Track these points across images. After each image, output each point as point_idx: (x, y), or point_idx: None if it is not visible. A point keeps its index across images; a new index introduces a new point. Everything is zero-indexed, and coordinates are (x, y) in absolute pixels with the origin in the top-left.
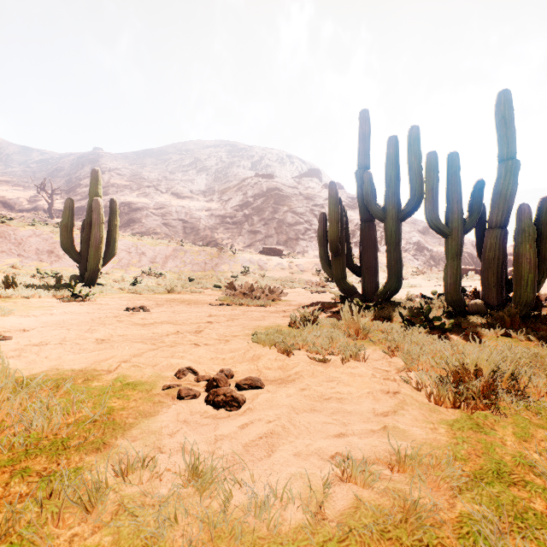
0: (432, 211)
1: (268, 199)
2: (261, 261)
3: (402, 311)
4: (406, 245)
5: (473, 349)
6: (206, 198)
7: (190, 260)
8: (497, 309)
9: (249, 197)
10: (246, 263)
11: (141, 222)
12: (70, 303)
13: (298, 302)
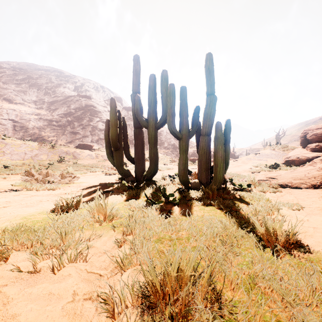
0: (171, 122)
1: (86, 112)
2: (76, 153)
3: (154, 189)
4: (168, 146)
5: (187, 226)
6: (36, 106)
7: (9, 151)
8: (206, 185)
9: (71, 109)
10: (63, 154)
11: None
12: None
13: (89, 184)
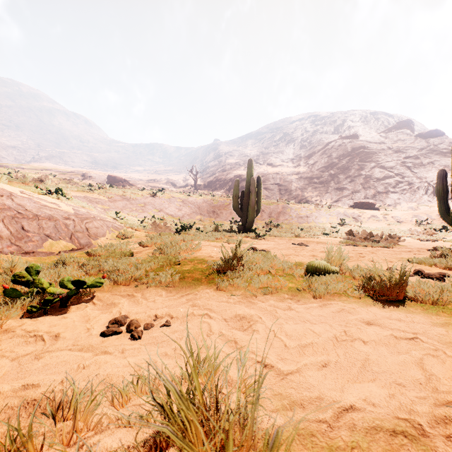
0: None
1: (353, 158)
2: (355, 214)
3: None
4: None
5: None
6: (294, 164)
7: (295, 214)
8: None
9: (333, 159)
10: (341, 216)
11: None
12: (259, 240)
13: (415, 247)
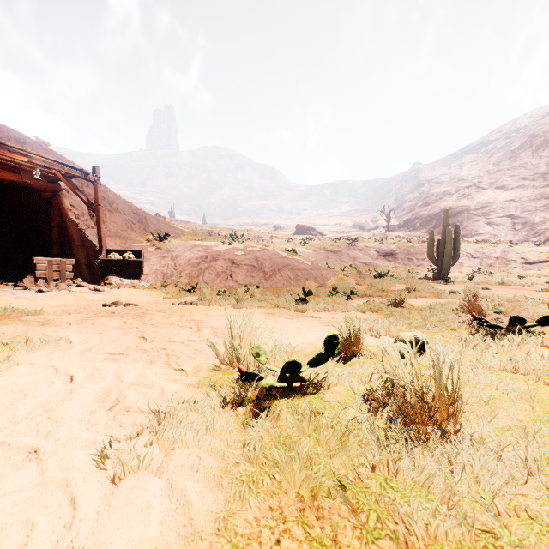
0: None
1: None
2: None
3: None
4: None
5: None
6: (546, 182)
7: (519, 260)
8: None
9: None
10: None
11: (461, 225)
12: (446, 285)
13: None
